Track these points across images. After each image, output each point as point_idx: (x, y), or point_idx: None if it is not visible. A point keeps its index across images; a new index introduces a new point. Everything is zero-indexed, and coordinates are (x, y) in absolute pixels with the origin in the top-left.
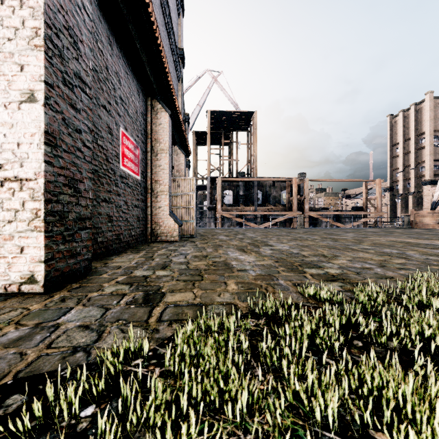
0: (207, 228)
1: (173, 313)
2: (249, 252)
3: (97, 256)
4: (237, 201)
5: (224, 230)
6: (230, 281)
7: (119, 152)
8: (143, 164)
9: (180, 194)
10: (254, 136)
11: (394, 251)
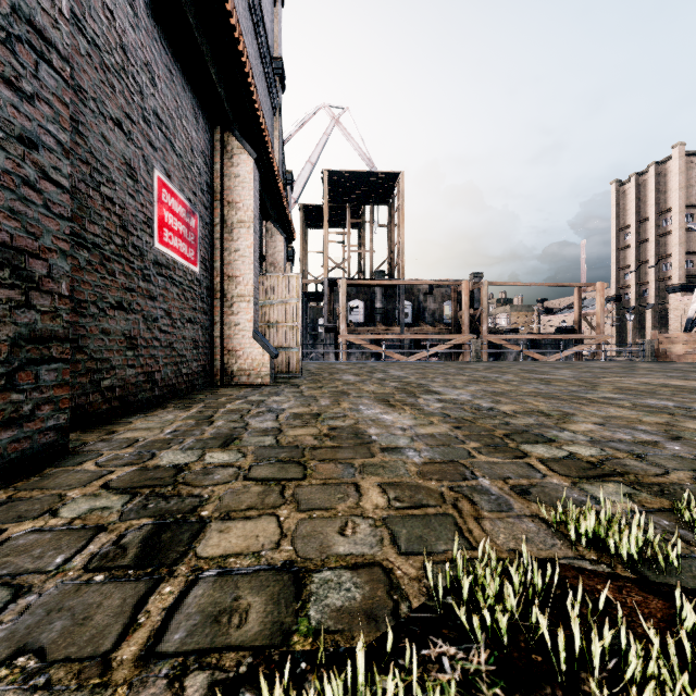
0: (323, 362)
1: (204, 609)
2: (399, 407)
3: (99, 416)
4: (372, 318)
5: (351, 364)
6: (368, 481)
7: (151, 216)
8: (206, 247)
9: (275, 302)
10: (399, 212)
11: (667, 403)
